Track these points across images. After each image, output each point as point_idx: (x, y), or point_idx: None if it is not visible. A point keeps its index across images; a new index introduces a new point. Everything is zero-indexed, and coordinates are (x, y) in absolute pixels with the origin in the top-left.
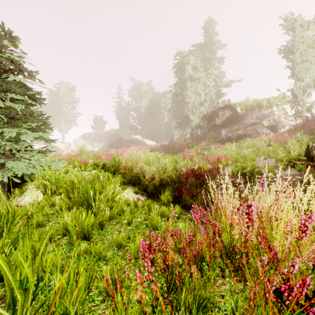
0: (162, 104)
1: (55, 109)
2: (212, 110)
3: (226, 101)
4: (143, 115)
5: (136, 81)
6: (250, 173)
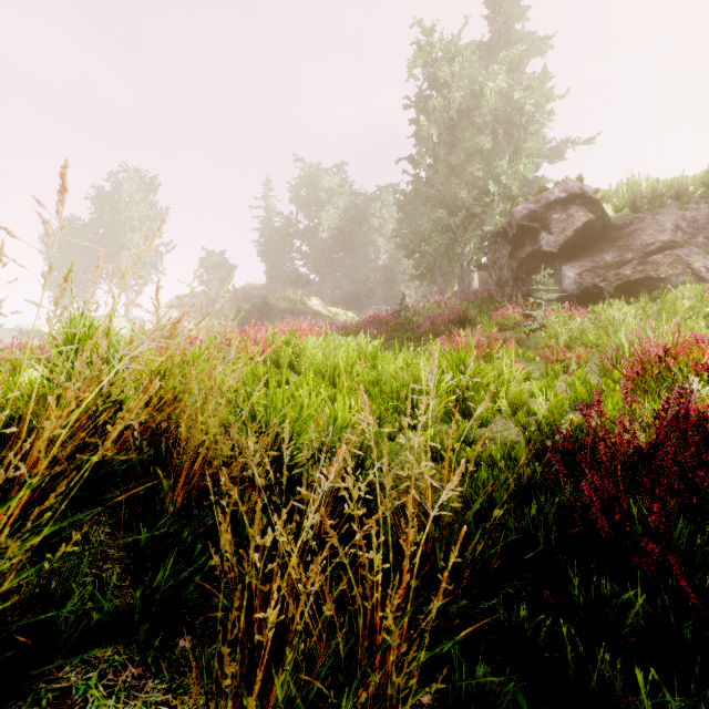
0: (373, 218)
1: (110, 235)
2: (529, 211)
3: (572, 182)
4: (327, 248)
5: (307, 164)
6: None
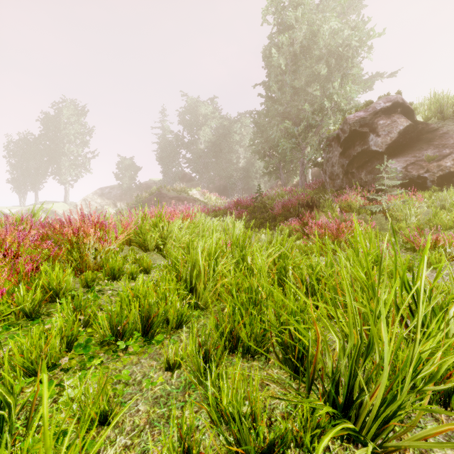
0: (235, 135)
1: (53, 145)
2: (359, 118)
3: (393, 96)
4: (203, 155)
5: (190, 97)
6: None
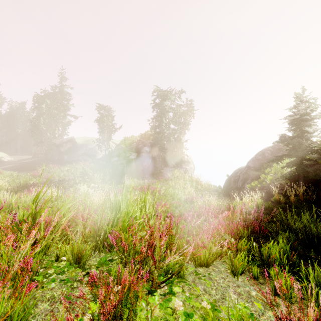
0: (15, 115)
1: None
2: (59, 142)
3: (69, 137)
4: None
5: None
6: (59, 183)
